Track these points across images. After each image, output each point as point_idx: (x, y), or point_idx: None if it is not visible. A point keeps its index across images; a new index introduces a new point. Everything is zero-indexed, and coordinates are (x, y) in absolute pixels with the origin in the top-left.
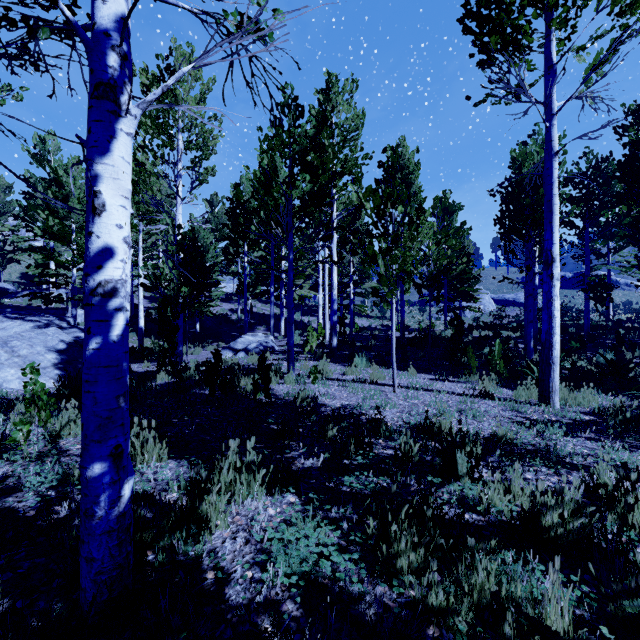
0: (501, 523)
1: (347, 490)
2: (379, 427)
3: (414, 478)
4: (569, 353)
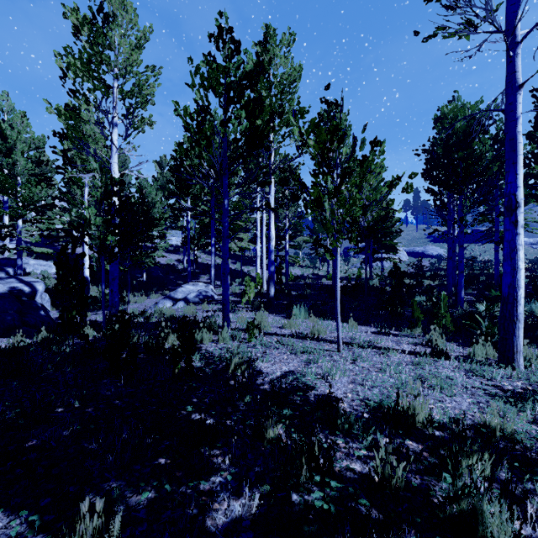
0: None
1: None
2: (335, 417)
3: None
4: (493, 301)
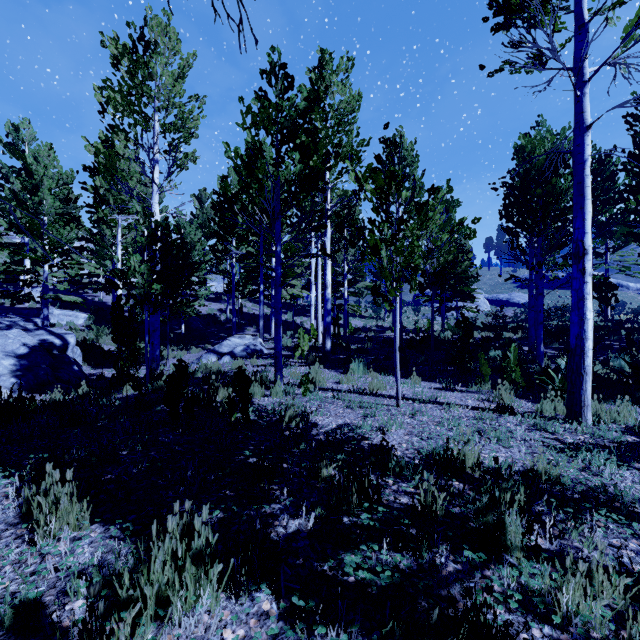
0: None
1: (350, 579)
2: (387, 461)
3: (443, 549)
4: None
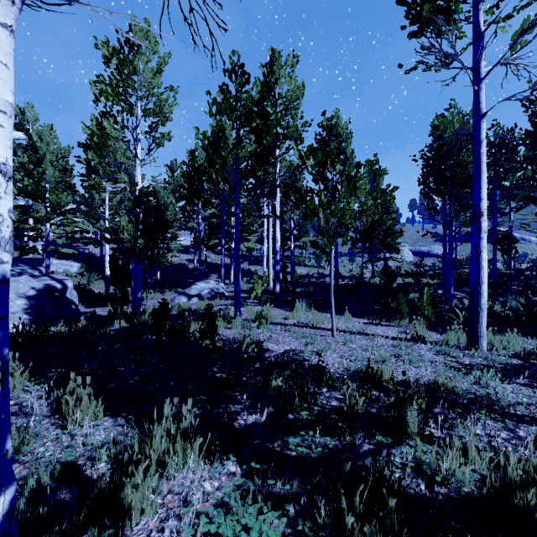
0: (463, 496)
1: (292, 454)
2: (322, 375)
3: (361, 436)
4: None
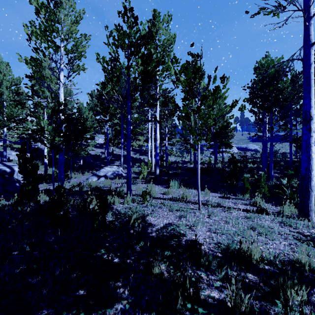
0: None
1: None
2: (199, 257)
3: None
4: (290, 177)
